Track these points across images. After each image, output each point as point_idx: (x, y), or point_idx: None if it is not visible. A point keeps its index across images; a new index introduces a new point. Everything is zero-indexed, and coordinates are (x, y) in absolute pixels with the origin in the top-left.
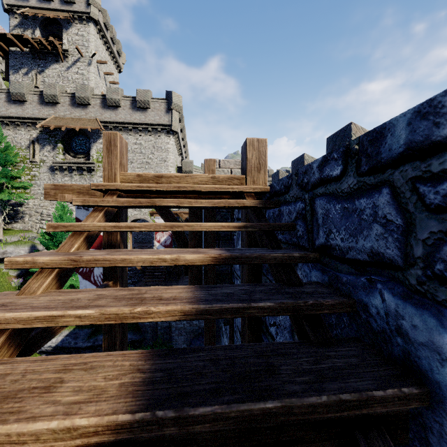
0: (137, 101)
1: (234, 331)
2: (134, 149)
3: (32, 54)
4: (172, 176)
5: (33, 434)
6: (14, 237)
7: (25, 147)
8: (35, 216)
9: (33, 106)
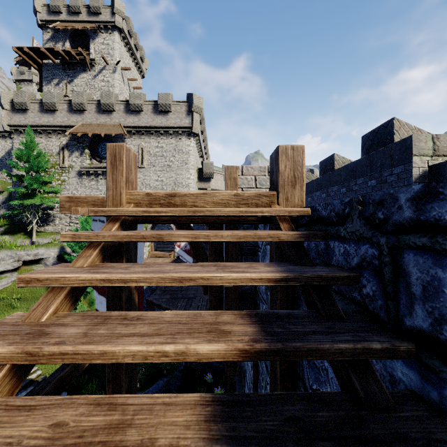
0: (159, 105)
1: None
2: (156, 153)
3: (62, 65)
4: (187, 194)
5: None
6: (46, 239)
7: (56, 153)
8: (65, 219)
9: (63, 114)
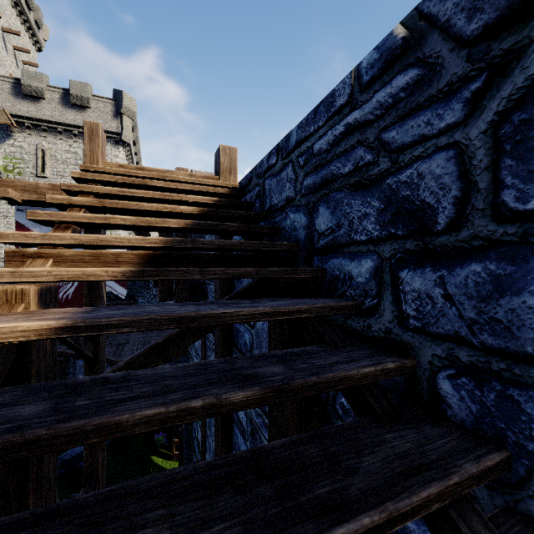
0: (71, 96)
1: (207, 339)
2: (66, 159)
3: None
4: (154, 170)
5: (128, 240)
6: None
7: None
8: None
9: None
